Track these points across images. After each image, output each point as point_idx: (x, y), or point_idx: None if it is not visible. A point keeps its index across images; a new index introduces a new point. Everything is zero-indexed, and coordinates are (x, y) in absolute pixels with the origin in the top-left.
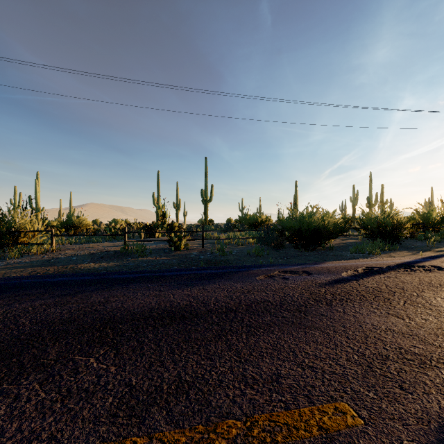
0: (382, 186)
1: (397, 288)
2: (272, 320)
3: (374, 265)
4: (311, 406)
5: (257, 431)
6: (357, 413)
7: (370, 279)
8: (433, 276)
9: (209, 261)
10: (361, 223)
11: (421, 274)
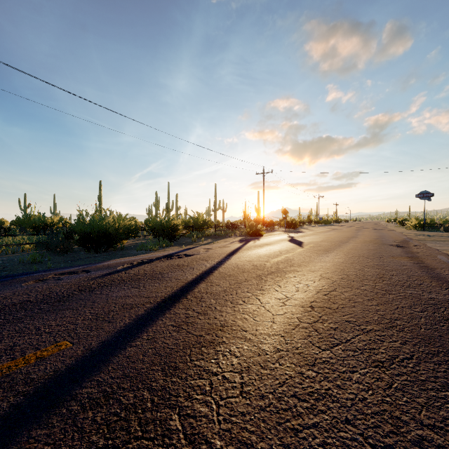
0: (177, 195)
1: (151, 271)
2: (26, 314)
3: (148, 258)
4: (37, 351)
5: None
6: (71, 342)
7: (137, 268)
8: (178, 260)
9: None
10: (150, 226)
11: (173, 260)
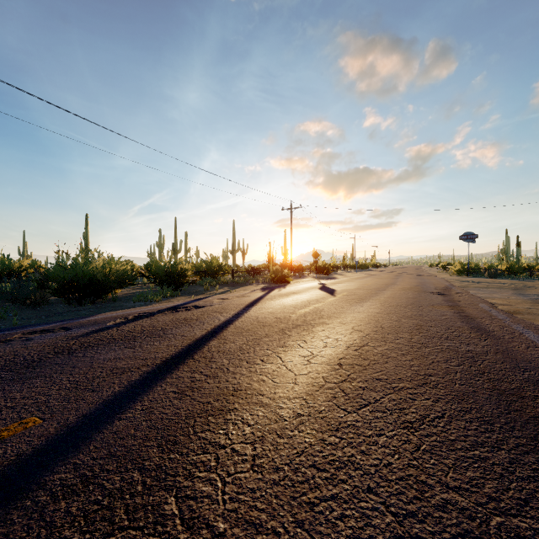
0: (186, 234)
1: (150, 327)
2: None
3: (147, 311)
4: None
5: None
6: (41, 418)
7: (133, 324)
8: (185, 313)
9: None
10: (151, 271)
11: (179, 313)
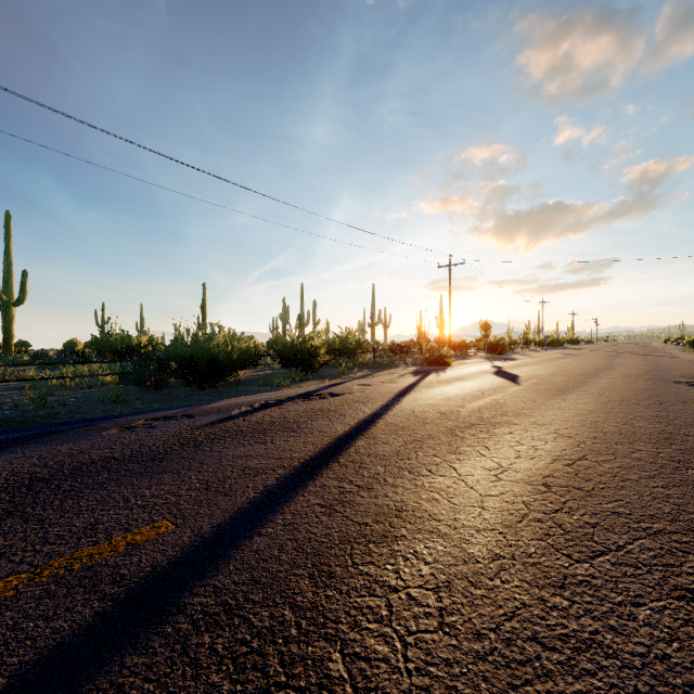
0: (315, 303)
1: (281, 418)
2: (110, 477)
3: (275, 398)
4: (127, 534)
5: (49, 572)
6: (173, 523)
7: (260, 413)
8: (320, 402)
9: (6, 420)
10: (276, 349)
11: (312, 402)
